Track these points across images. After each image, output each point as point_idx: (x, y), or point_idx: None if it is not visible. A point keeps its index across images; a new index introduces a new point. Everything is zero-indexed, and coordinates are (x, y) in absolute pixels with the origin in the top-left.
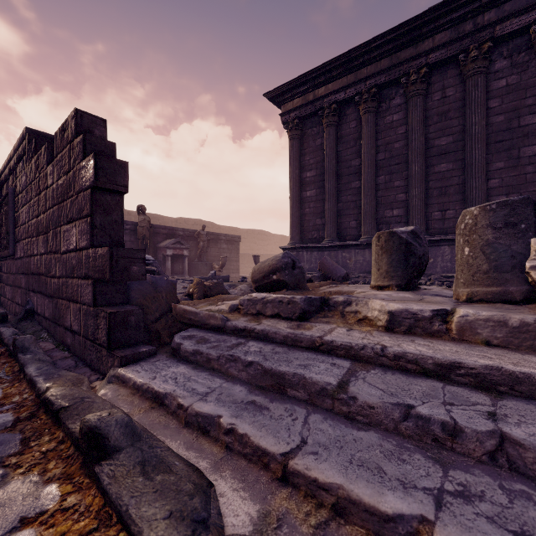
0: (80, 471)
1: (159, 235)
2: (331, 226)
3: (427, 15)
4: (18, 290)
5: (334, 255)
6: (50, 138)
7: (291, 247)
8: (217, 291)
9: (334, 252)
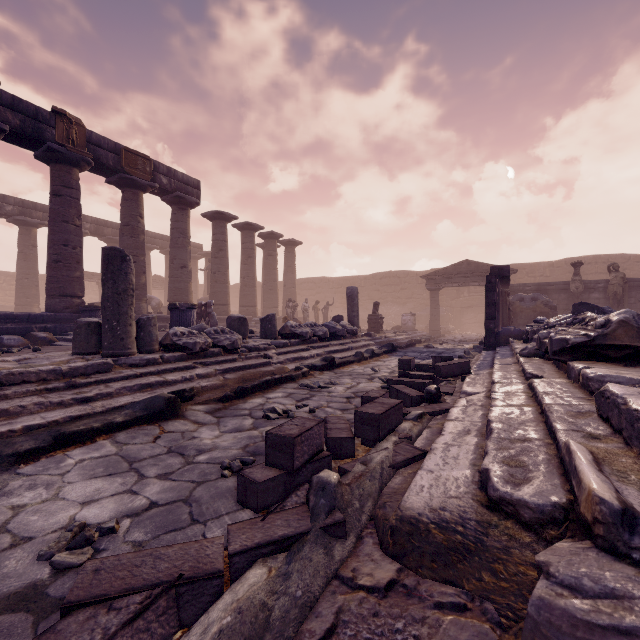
0: None
1: None
2: None
3: None
4: None
5: None
6: (499, 267)
7: None
8: None
9: None
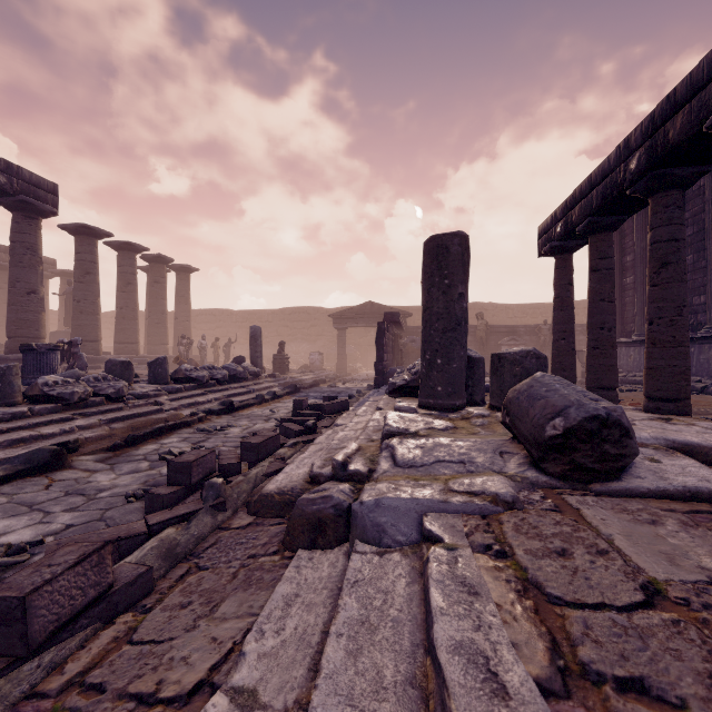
0: None
1: (500, 334)
2: (639, 318)
3: None
4: None
5: (637, 352)
6: (391, 313)
7: None
8: None
9: (637, 348)
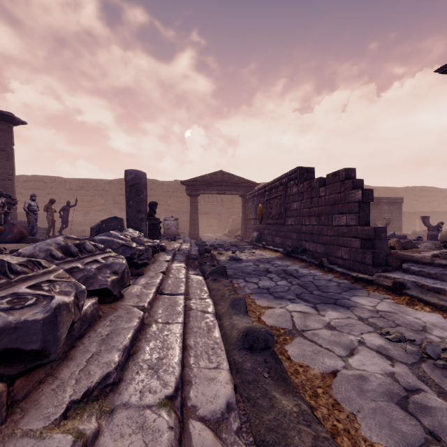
0: (393, 294)
1: None
2: None
3: None
4: (289, 239)
5: None
6: (305, 169)
7: None
8: (410, 246)
9: None
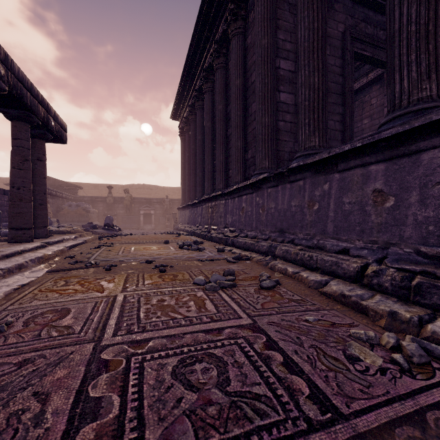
0: None
1: (142, 203)
2: (186, 195)
3: (187, 63)
4: None
5: (184, 213)
6: None
7: (177, 208)
8: None
9: (184, 211)
